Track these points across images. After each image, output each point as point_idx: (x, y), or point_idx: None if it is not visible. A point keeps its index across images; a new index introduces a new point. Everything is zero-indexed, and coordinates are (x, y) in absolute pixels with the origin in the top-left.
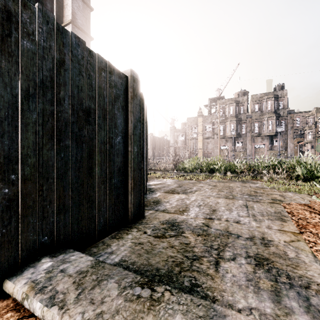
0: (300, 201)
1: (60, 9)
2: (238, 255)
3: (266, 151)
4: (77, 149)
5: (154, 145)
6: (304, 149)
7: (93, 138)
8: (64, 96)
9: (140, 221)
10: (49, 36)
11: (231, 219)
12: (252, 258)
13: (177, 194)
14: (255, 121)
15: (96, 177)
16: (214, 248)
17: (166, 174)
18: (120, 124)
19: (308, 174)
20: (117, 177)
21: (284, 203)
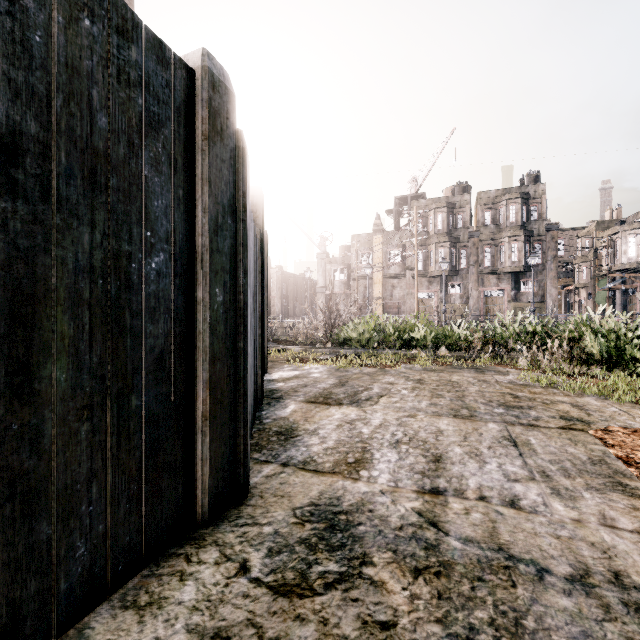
0: (627, 421)
1: None
2: None
3: (507, 303)
4: None
5: (285, 290)
6: (574, 300)
7: (34, 252)
8: None
9: (234, 512)
10: None
11: (491, 491)
12: None
13: (338, 407)
14: (486, 243)
15: (51, 397)
16: None
17: (310, 352)
18: (162, 213)
19: (612, 352)
20: (152, 387)
21: (596, 430)
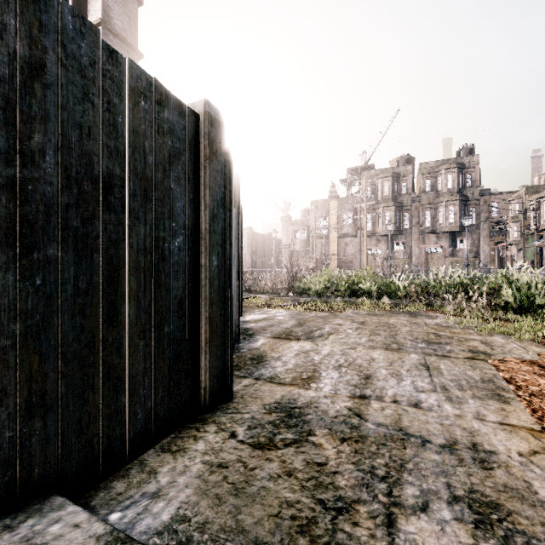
0: (521, 354)
1: None
2: (433, 494)
3: (445, 258)
4: (78, 266)
5: (255, 247)
6: (505, 255)
7: (118, 241)
8: (44, 146)
9: (225, 406)
10: (1, 2)
11: (402, 397)
12: (464, 504)
13: (296, 342)
14: (426, 207)
15: (126, 324)
16: (378, 476)
17: (276, 299)
18: (181, 210)
19: (524, 300)
20: (176, 321)
21: (494, 360)
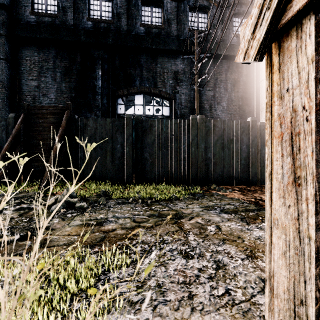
0: None
1: (258, 73)
2: None
3: None
4: None
5: None
6: None
7: None
8: None
9: None
10: None
11: None
12: None
13: None
14: None
15: None
16: None
17: None
18: None
19: None
20: None
21: None
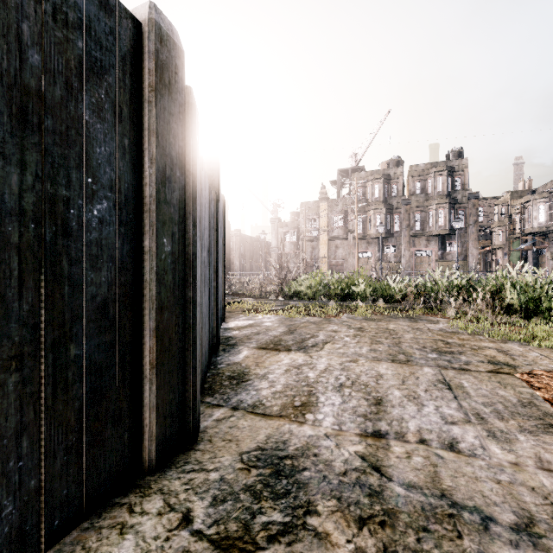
0: (549, 365)
1: None
2: None
3: (434, 261)
4: None
5: (243, 250)
6: (491, 259)
7: None
8: None
9: (183, 458)
10: None
11: (430, 433)
12: None
13: (286, 353)
14: (416, 210)
15: None
16: None
17: (264, 303)
18: (106, 160)
19: (529, 303)
20: (94, 336)
21: (522, 373)
